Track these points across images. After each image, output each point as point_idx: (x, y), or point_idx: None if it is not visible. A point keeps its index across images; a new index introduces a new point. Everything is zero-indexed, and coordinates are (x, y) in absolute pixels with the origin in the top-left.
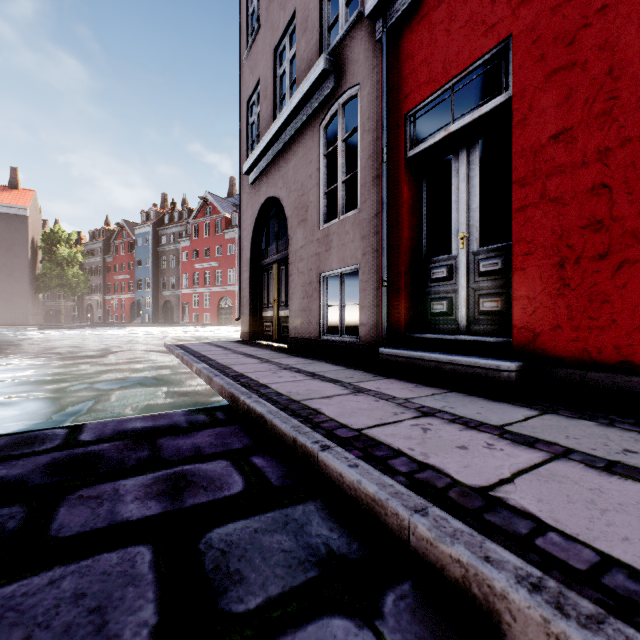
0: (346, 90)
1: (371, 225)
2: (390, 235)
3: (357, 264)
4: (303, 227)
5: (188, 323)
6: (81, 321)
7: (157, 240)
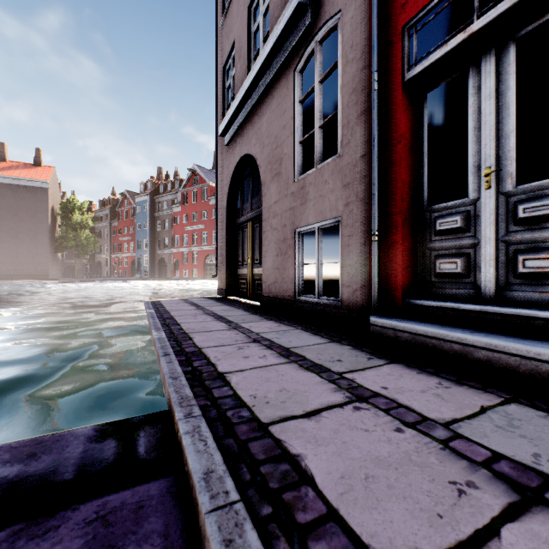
0: (324, 23)
1: (355, 170)
2: (381, 179)
3: (337, 217)
4: (277, 181)
5: (179, 277)
6: (92, 276)
7: (153, 207)
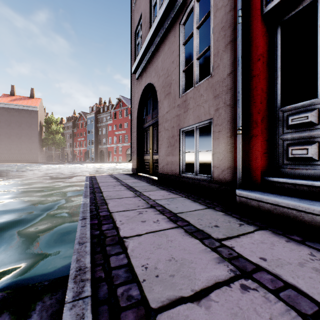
0: None
1: (223, 84)
2: (243, 89)
3: (210, 119)
4: (168, 98)
5: (111, 161)
6: (63, 160)
7: (97, 121)
